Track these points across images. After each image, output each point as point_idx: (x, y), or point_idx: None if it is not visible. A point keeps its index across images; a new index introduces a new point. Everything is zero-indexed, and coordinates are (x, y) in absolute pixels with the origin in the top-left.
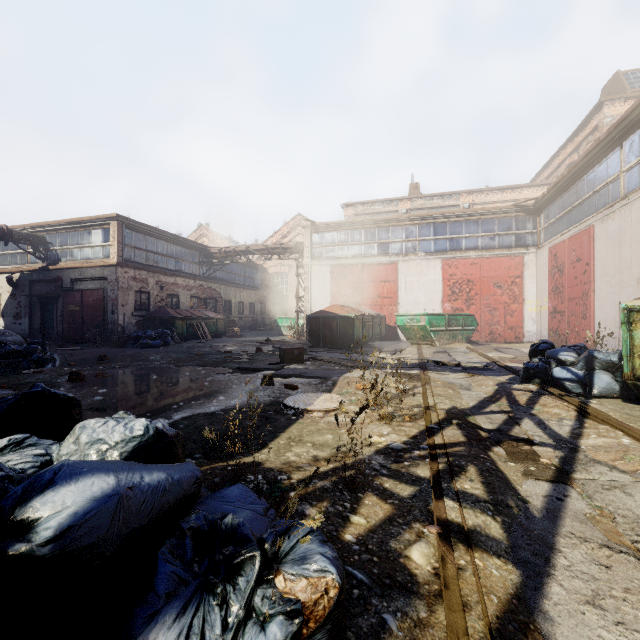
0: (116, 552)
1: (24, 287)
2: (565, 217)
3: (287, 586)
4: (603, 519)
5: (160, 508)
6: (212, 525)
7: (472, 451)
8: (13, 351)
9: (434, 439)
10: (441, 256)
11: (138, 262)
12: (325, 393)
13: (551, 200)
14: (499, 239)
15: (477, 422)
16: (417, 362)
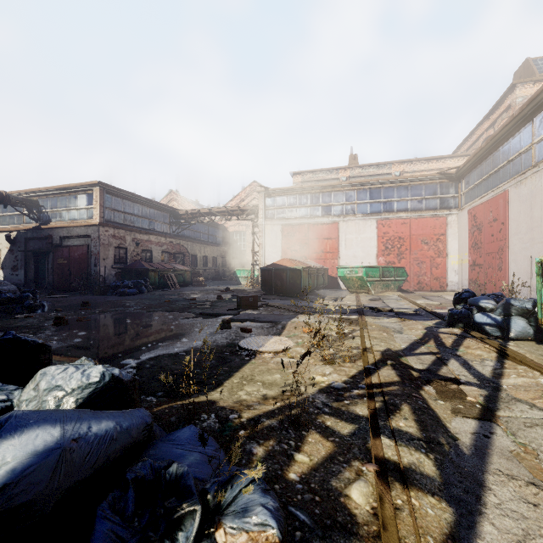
0: (55, 508)
1: (20, 243)
2: (483, 183)
3: (227, 541)
4: (527, 456)
5: (106, 458)
6: (156, 475)
7: (405, 390)
8: (8, 298)
9: (371, 379)
10: (376, 217)
11: (117, 222)
12: (275, 336)
13: (471, 168)
14: (426, 202)
15: (409, 362)
16: (355, 308)
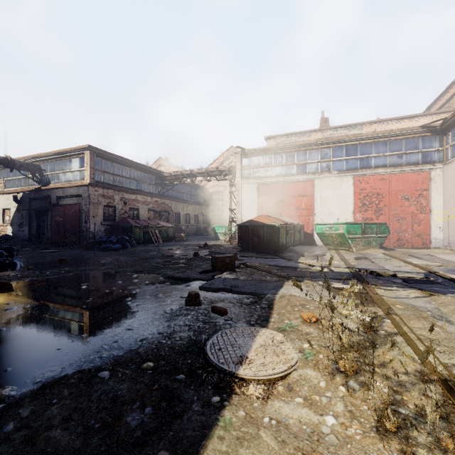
0: None
1: (25, 203)
2: None
3: None
4: None
5: None
6: None
7: None
8: None
9: None
10: (352, 173)
11: (107, 183)
12: (262, 328)
13: None
14: (406, 157)
15: None
16: (349, 271)
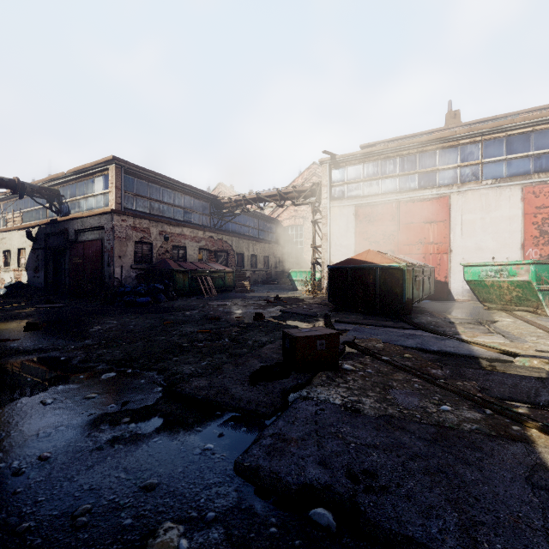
0: None
1: (41, 241)
2: None
3: None
4: None
5: None
6: None
7: None
8: None
9: None
10: (521, 181)
11: (140, 211)
12: None
13: None
14: None
15: None
16: None
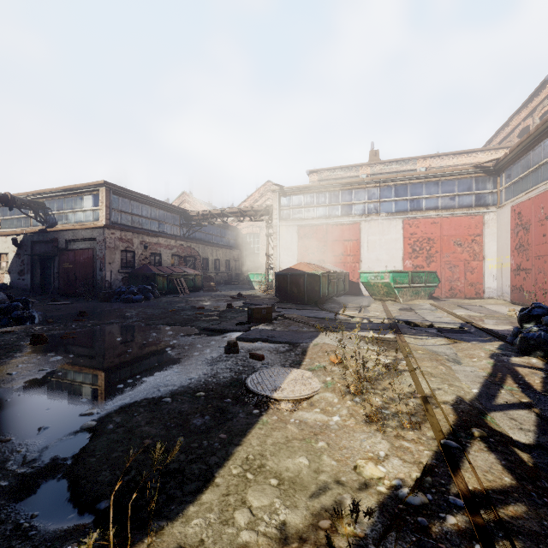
0: None
1: (27, 247)
2: (530, 175)
3: None
4: None
5: None
6: None
7: (543, 518)
8: None
9: (464, 479)
10: (402, 216)
11: (124, 224)
12: (294, 368)
13: (513, 160)
14: (459, 199)
15: (500, 427)
16: (387, 322)
